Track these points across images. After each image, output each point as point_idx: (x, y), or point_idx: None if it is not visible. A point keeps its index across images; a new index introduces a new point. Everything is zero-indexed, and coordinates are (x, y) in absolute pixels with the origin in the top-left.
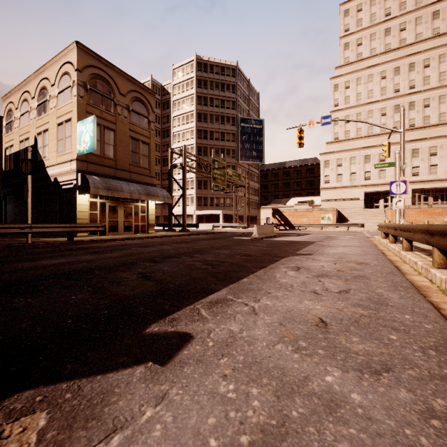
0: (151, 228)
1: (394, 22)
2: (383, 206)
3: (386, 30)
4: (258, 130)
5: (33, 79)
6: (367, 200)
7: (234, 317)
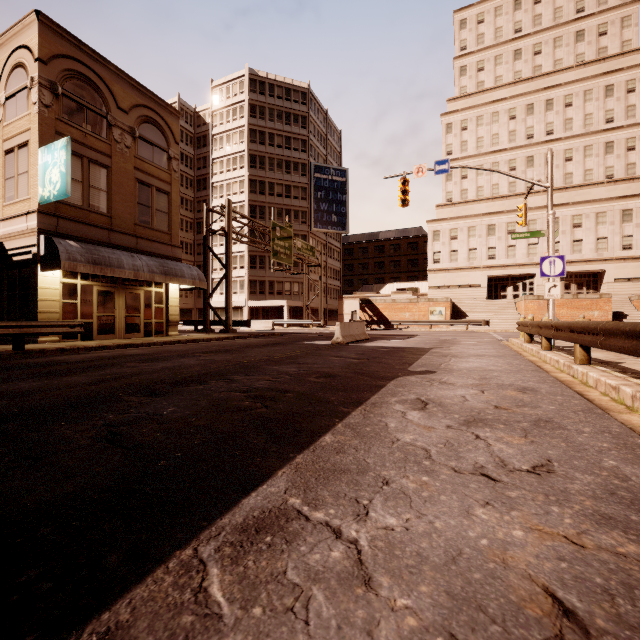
0: (173, 327)
1: (526, 42)
2: (512, 296)
3: (516, 52)
4: (340, 185)
5: None
6: (490, 288)
7: (305, 606)
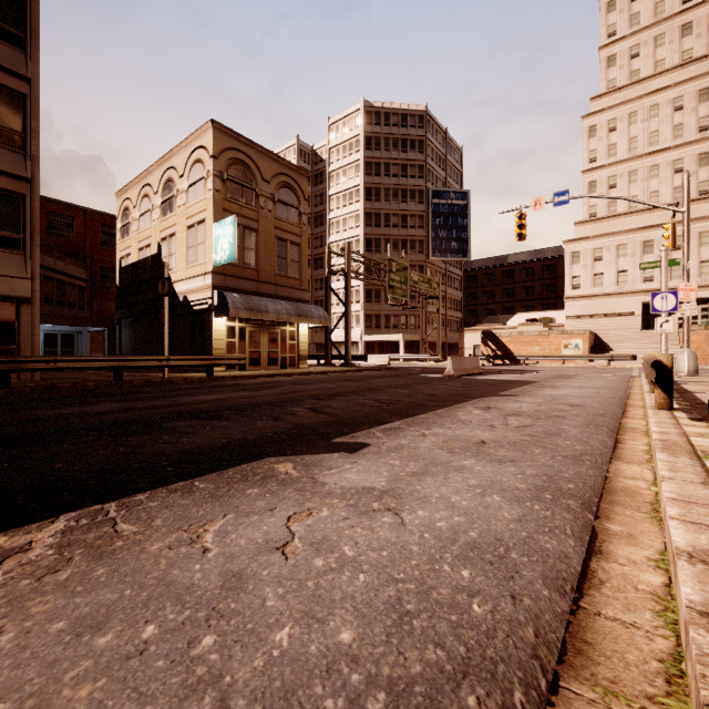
0: (303, 361)
1: (698, 12)
2: (678, 325)
3: (684, 27)
4: (461, 209)
5: (156, 169)
6: (647, 316)
7: (405, 437)
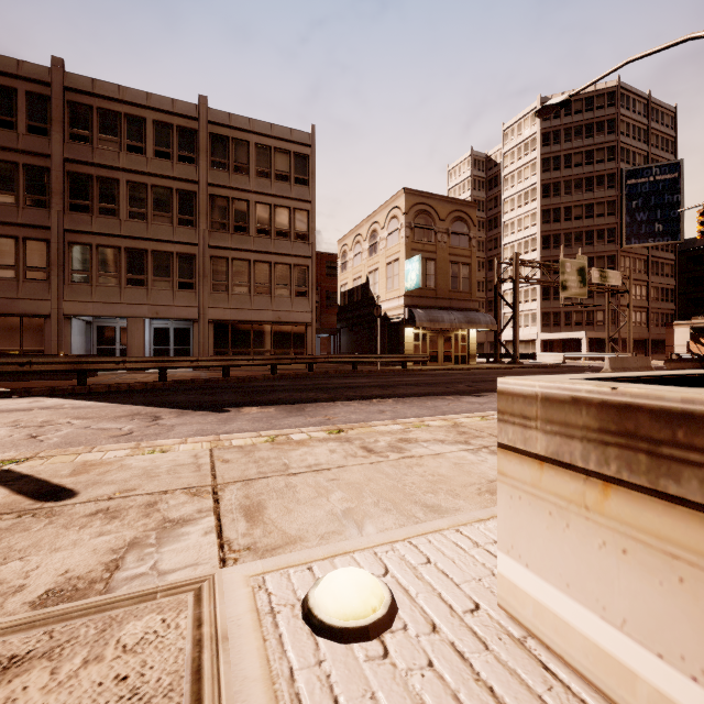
0: (472, 359)
1: None
2: None
3: None
4: (668, 184)
5: (365, 224)
6: None
7: None
